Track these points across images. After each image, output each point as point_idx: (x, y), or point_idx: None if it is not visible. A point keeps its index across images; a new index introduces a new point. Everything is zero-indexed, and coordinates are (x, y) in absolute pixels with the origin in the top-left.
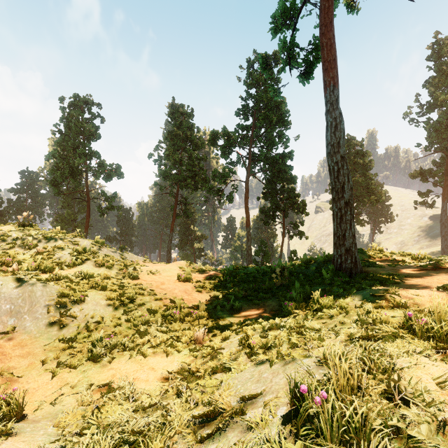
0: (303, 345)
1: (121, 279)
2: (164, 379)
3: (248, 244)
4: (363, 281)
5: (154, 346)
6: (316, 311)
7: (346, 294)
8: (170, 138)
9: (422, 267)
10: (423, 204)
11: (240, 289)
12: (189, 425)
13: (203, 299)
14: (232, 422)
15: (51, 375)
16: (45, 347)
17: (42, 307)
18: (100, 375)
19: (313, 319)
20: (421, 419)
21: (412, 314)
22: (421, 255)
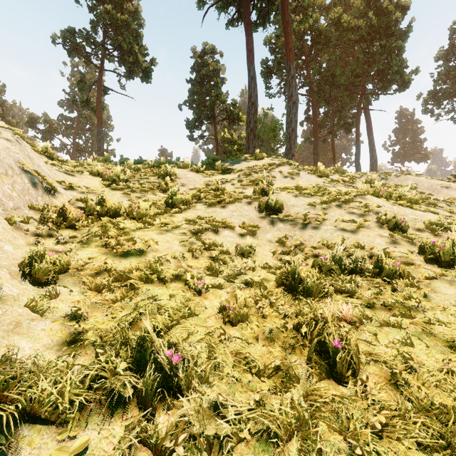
0: None
1: None
2: None
3: None
4: None
5: None
6: None
7: None
8: None
9: None
10: None
11: None
12: None
13: None
14: None
15: None
16: None
17: None
18: None
19: None
20: None
21: None
22: None
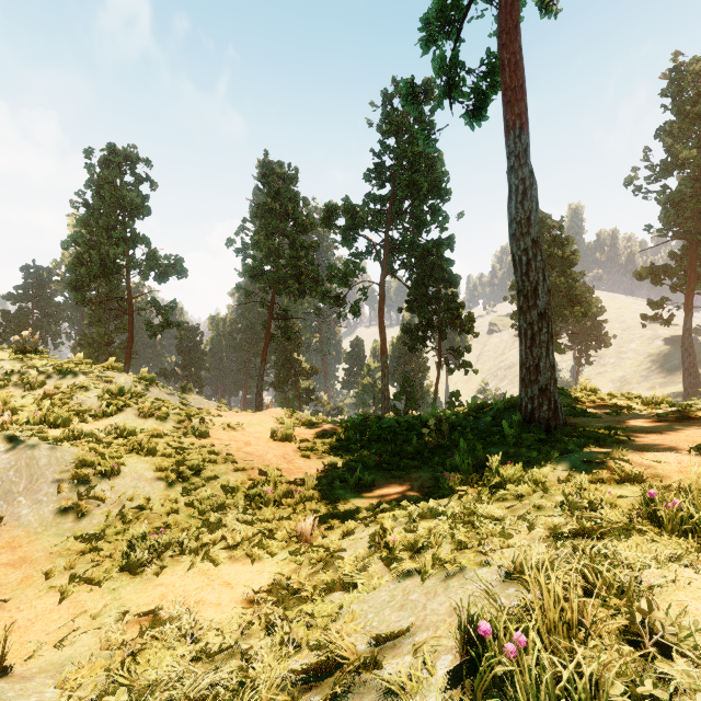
0: (476, 545)
1: (180, 437)
2: (247, 602)
3: (384, 382)
4: (568, 439)
5: (231, 547)
6: (494, 488)
7: (542, 460)
8: (261, 215)
9: (660, 416)
10: (655, 320)
11: (371, 452)
12: (285, 687)
13: (312, 470)
14: (358, 681)
15: (59, 597)
16: (51, 549)
17: (48, 484)
18: (141, 596)
19: (491, 501)
20: (694, 684)
21: (656, 493)
22: (656, 397)
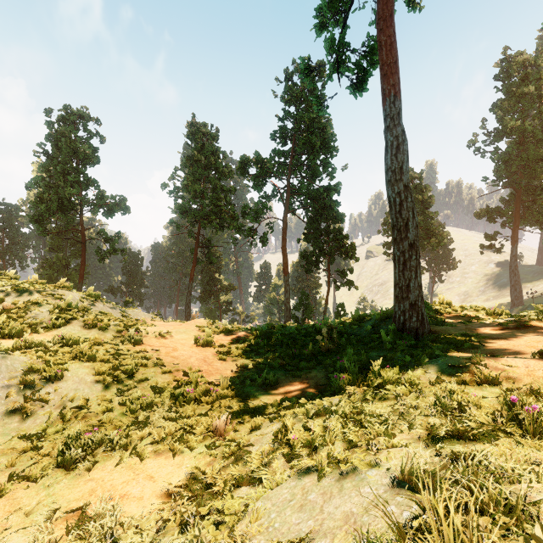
0: (364, 443)
1: (118, 345)
2: (166, 496)
3: (286, 296)
4: (434, 345)
5: (156, 442)
6: (377, 389)
7: (414, 363)
8: (189, 165)
9: (502, 325)
10: (490, 248)
11: (276, 355)
12: None
13: (227, 371)
14: None
15: None
16: None
17: None
18: (72, 491)
19: (375, 401)
20: None
21: (517, 399)
22: (497, 309)
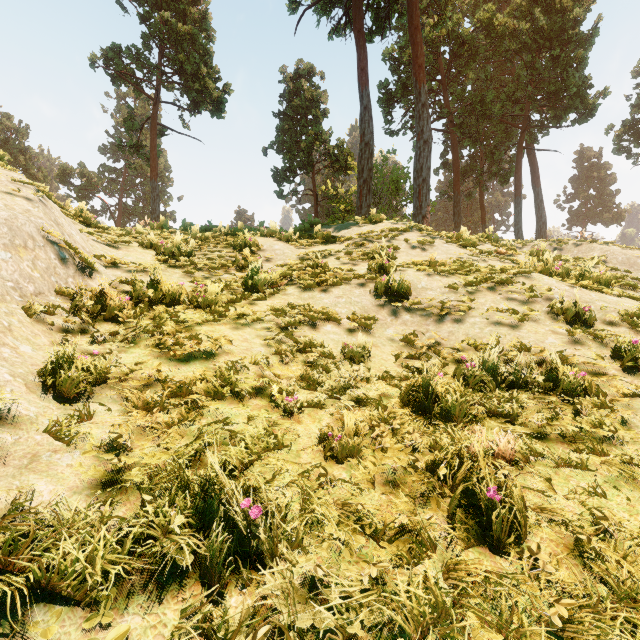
0: None
1: None
2: None
3: None
4: None
5: None
6: None
7: None
8: None
9: None
10: None
11: None
12: None
13: None
14: None
15: None
16: None
17: None
18: None
19: None
20: None
21: None
22: None
